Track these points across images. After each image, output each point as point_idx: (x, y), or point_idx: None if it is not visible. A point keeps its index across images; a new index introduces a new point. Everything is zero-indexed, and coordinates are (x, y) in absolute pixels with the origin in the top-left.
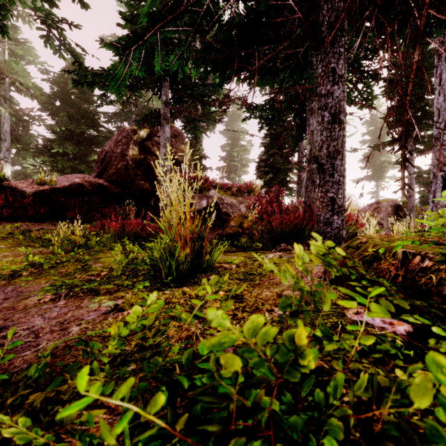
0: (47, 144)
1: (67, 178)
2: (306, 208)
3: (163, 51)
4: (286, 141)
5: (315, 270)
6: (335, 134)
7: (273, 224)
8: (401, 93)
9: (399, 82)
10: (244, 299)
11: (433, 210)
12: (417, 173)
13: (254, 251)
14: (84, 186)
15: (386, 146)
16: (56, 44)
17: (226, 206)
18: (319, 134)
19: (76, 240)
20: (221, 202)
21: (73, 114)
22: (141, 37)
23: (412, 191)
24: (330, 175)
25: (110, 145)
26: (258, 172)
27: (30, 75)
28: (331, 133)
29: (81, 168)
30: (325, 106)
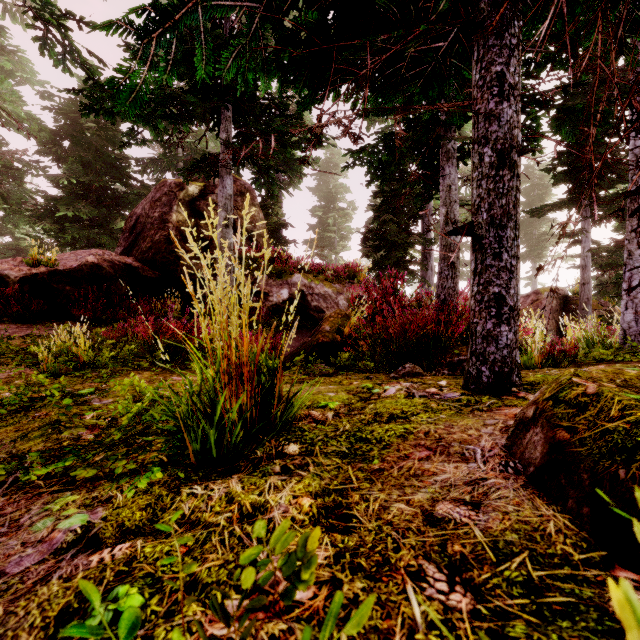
0: (49, 204)
1: (76, 255)
2: (444, 305)
3: (209, 42)
4: (406, 202)
5: (486, 441)
6: (503, 185)
7: (391, 330)
8: (637, 106)
9: (634, 87)
10: (353, 520)
11: (627, 307)
12: (595, 250)
13: (362, 376)
14: (102, 268)
15: (549, 211)
16: (58, 52)
17: (317, 298)
18: (475, 185)
19: (79, 355)
20: (310, 292)
21: (89, 160)
22: (170, 15)
23: (587, 277)
24: (495, 255)
25: (143, 207)
26: (364, 248)
27: (24, 101)
28: (496, 184)
29: (102, 241)
30: (486, 138)
